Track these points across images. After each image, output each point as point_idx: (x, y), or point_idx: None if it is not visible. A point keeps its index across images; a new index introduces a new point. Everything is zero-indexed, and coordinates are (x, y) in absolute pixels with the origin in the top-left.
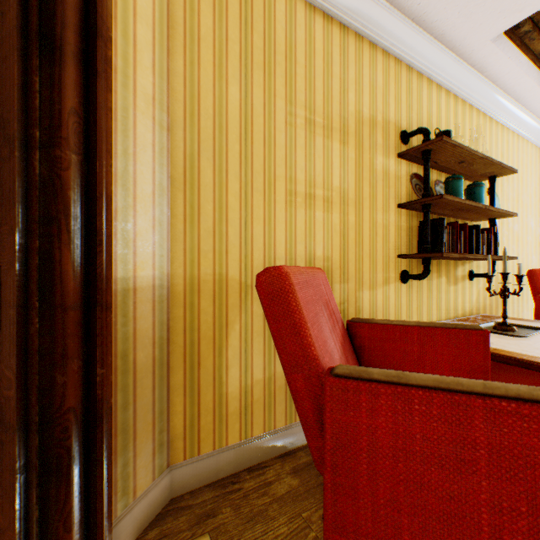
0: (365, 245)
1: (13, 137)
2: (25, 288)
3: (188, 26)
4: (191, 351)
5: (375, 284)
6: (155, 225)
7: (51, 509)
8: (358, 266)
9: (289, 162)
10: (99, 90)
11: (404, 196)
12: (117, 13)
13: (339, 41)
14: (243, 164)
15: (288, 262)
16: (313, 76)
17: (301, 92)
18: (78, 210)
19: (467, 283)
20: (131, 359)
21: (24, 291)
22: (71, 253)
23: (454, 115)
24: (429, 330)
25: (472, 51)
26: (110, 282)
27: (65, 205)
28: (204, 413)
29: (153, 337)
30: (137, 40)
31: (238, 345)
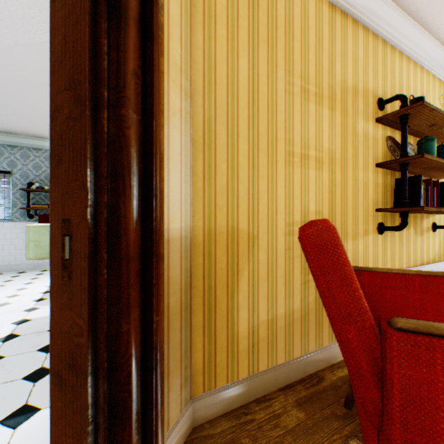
0: (349, 200)
1: (84, 96)
2: (94, 241)
3: (206, 4)
4: (208, 295)
5: (356, 235)
6: (182, 182)
7: None
8: (343, 219)
9: (288, 126)
10: (155, 53)
11: (380, 156)
12: None
13: (328, 18)
14: (250, 127)
15: (287, 216)
16: (307, 49)
17: (297, 63)
18: (137, 166)
19: (431, 233)
20: (165, 303)
21: (93, 243)
22: (132, 207)
23: (420, 84)
24: (431, 278)
25: (441, 26)
26: (162, 234)
27: (128, 161)
28: (219, 350)
29: (181, 283)
30: (170, 14)
31: (246, 290)
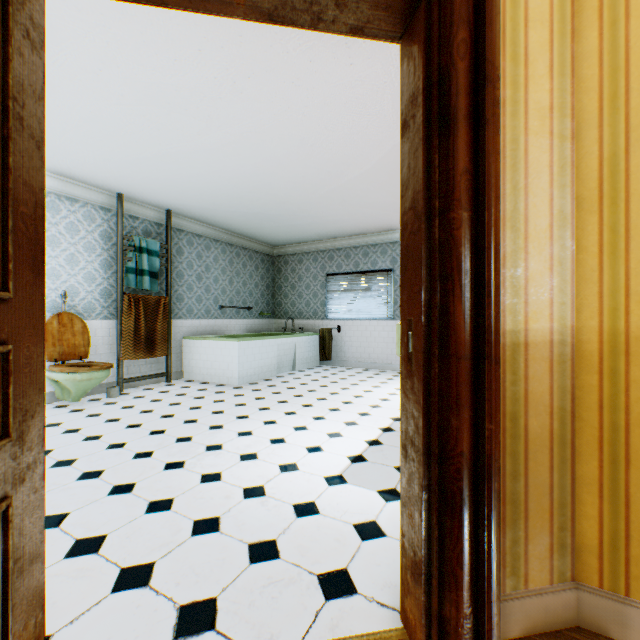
0: None
1: (419, 213)
2: (427, 338)
3: None
4: (609, 438)
5: None
6: (552, 266)
7: (445, 535)
8: None
9: None
10: (486, 139)
11: None
12: (504, 41)
13: None
14: None
15: None
16: None
17: None
18: (467, 264)
19: None
20: (520, 423)
21: (426, 340)
22: (461, 306)
23: None
24: None
25: None
26: (497, 334)
27: (456, 262)
28: (636, 537)
29: (549, 406)
30: (528, 51)
31: None
